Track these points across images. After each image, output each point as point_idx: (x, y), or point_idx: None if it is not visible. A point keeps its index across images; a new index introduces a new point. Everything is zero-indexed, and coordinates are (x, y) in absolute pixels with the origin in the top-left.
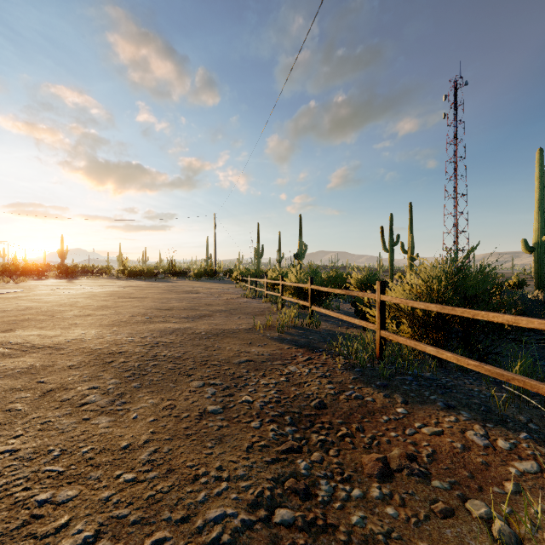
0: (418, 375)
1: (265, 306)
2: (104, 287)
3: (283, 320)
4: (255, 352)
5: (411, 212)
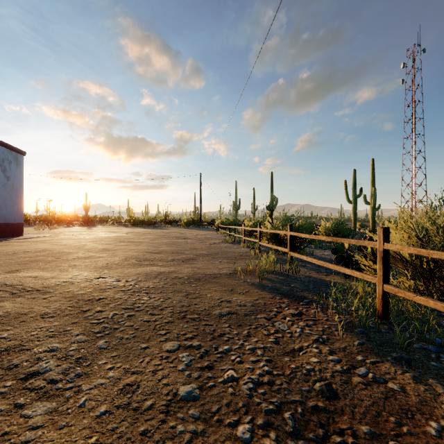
0: (442, 345)
1: (243, 251)
2: (112, 233)
3: (262, 266)
4: (237, 302)
5: (373, 167)
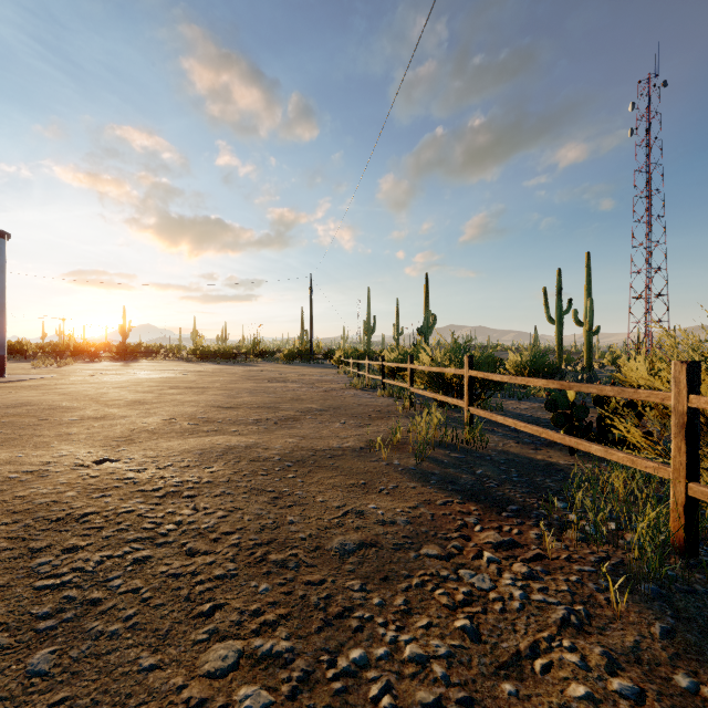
0: None
1: (383, 404)
2: (161, 372)
3: (419, 432)
4: (377, 515)
5: (589, 266)
